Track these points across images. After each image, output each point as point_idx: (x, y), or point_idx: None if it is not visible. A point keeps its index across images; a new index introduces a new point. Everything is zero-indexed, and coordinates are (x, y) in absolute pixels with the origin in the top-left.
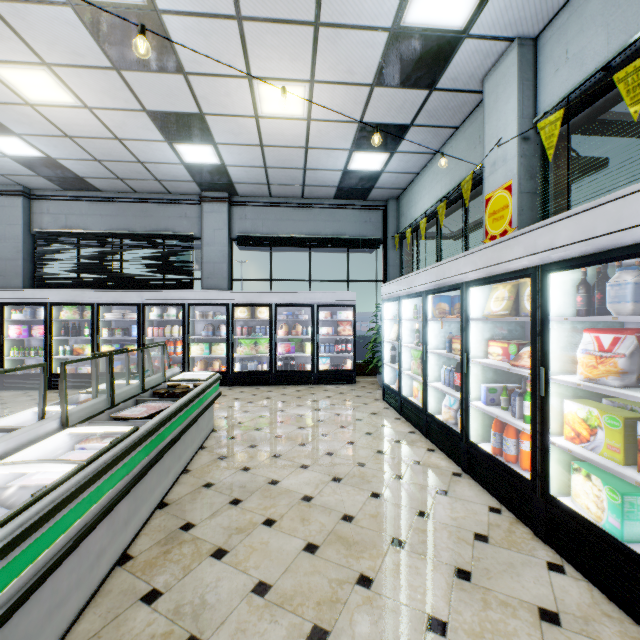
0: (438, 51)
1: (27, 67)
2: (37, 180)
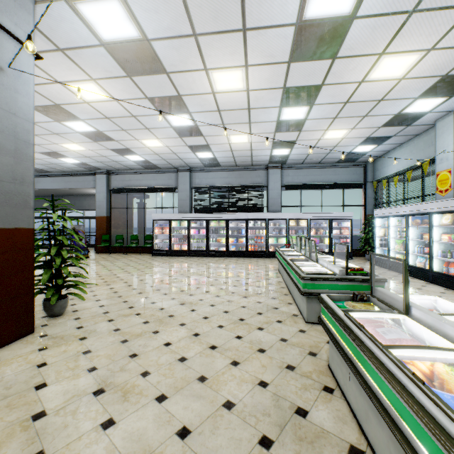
0: (415, 117)
1: (242, 135)
2: (198, 164)
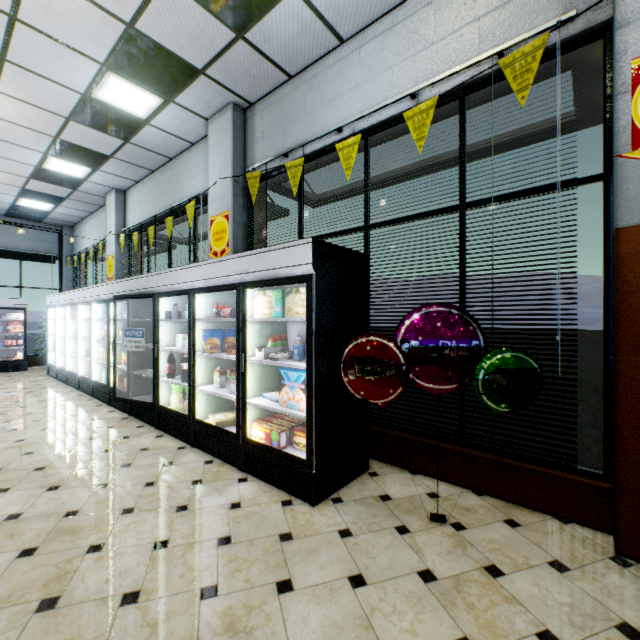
0: (72, 180)
1: None
2: None
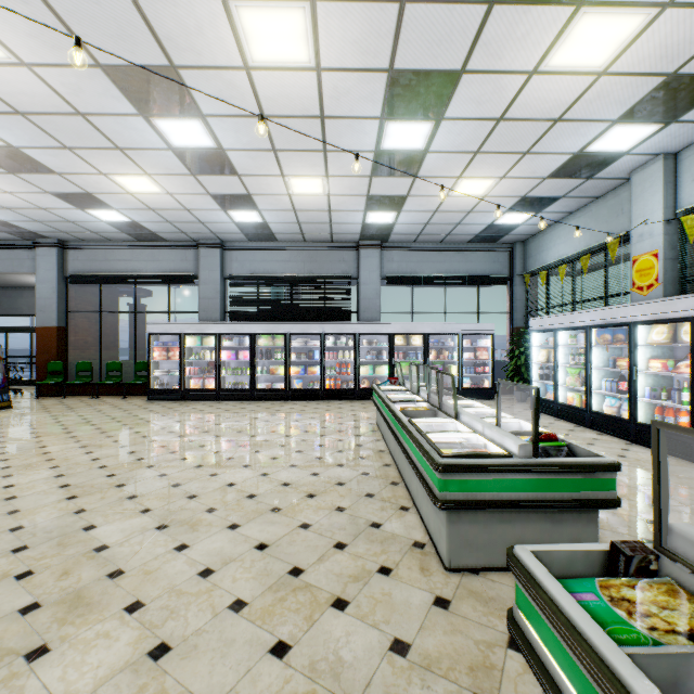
0: (603, 161)
1: (312, 177)
2: (236, 236)
